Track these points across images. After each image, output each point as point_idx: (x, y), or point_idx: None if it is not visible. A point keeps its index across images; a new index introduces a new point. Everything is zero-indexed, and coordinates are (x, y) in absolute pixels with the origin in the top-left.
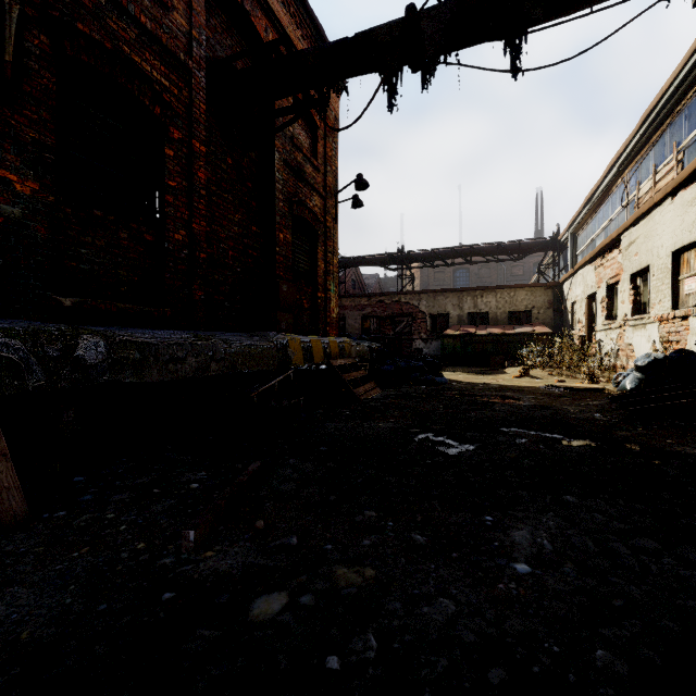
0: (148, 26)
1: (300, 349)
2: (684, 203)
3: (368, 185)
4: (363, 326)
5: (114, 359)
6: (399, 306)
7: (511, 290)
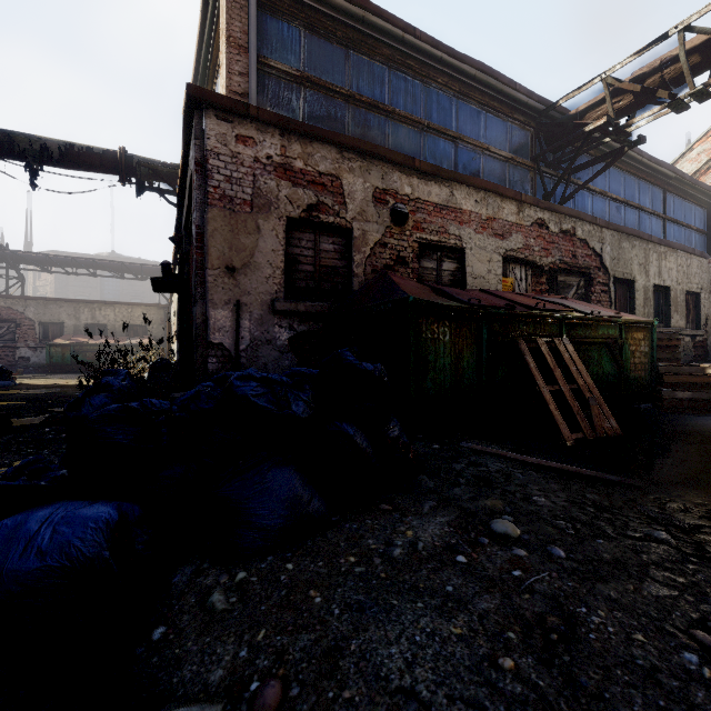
0: None
1: None
2: None
3: None
4: None
5: None
6: None
7: (129, 307)
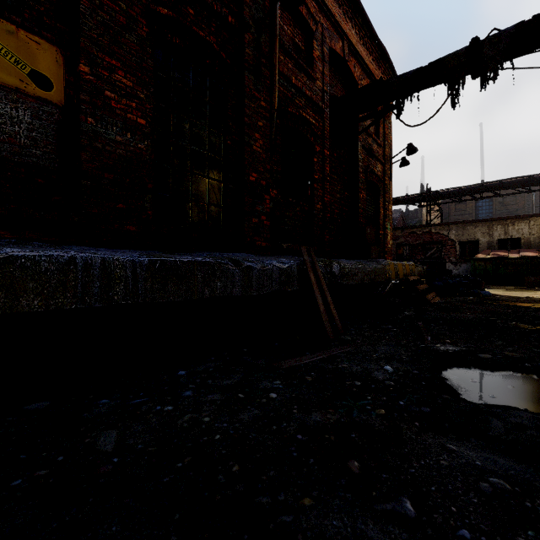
0: (309, 95)
1: (393, 269)
2: None
3: (416, 150)
4: (397, 253)
5: (341, 273)
6: (429, 235)
7: None
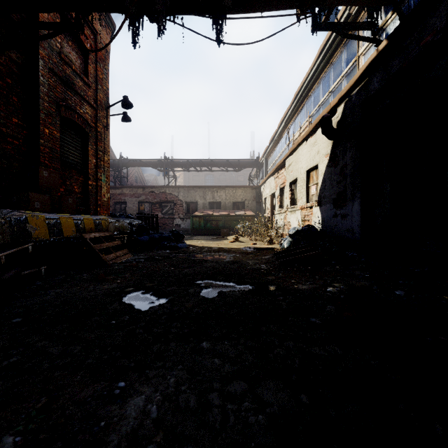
0: None
1: (45, 225)
2: (311, 145)
3: (132, 105)
4: (139, 209)
5: None
6: (165, 195)
7: (234, 189)
